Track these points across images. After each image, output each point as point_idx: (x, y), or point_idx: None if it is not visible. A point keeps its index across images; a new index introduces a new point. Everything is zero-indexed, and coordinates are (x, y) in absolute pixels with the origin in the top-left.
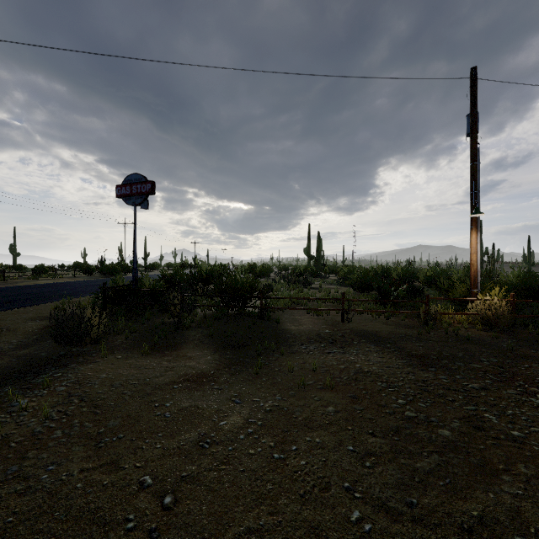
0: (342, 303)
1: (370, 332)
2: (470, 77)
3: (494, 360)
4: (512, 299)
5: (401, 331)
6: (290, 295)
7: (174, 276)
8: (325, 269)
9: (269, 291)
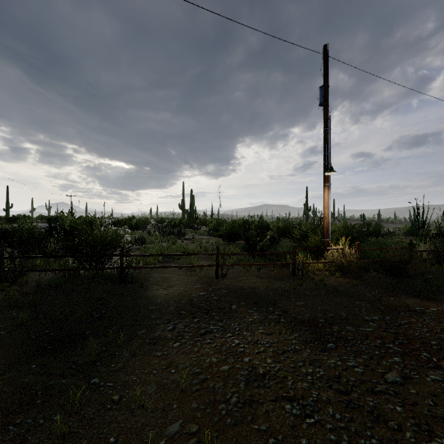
0: (216, 258)
1: (247, 289)
2: (323, 53)
3: (376, 318)
4: (357, 247)
5: (276, 285)
6: (163, 247)
7: (19, 230)
8: (197, 222)
9: (141, 244)
